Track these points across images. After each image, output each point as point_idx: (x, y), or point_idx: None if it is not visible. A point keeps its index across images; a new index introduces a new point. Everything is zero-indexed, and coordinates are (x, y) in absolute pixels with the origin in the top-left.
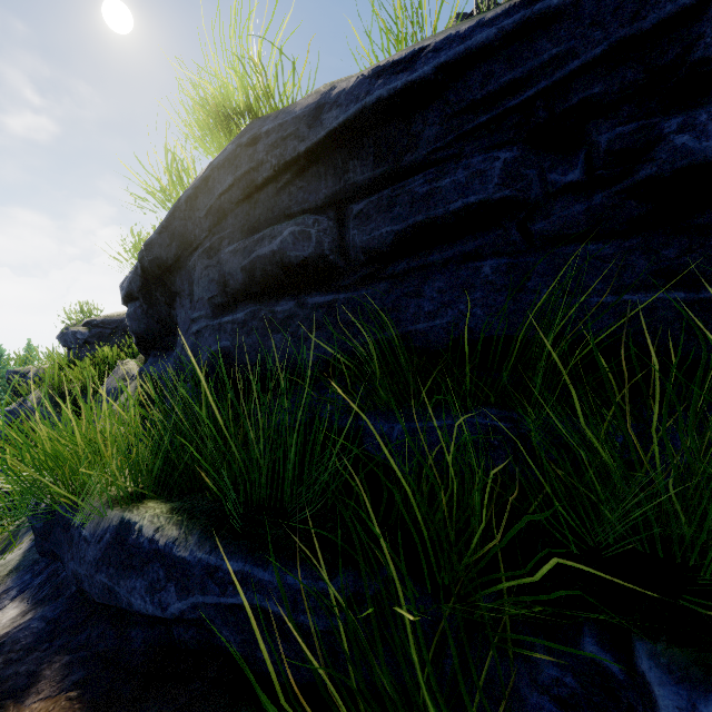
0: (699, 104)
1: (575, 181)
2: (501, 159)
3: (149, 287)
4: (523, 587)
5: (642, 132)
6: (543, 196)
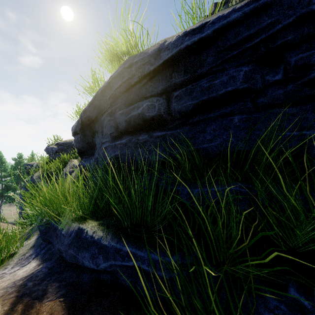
0: None
1: (279, 79)
2: (243, 70)
3: (84, 129)
4: (258, 264)
5: (312, 56)
6: (263, 86)
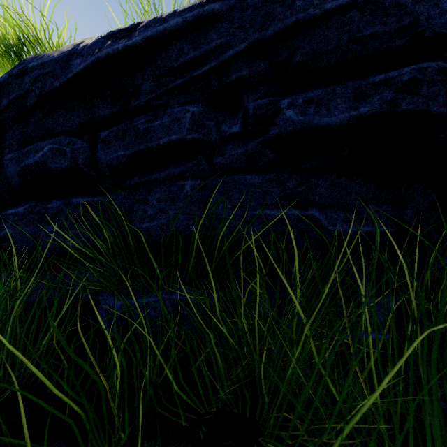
0: (300, 91)
1: (237, 132)
2: (190, 112)
3: None
4: None
5: (271, 105)
6: (220, 140)
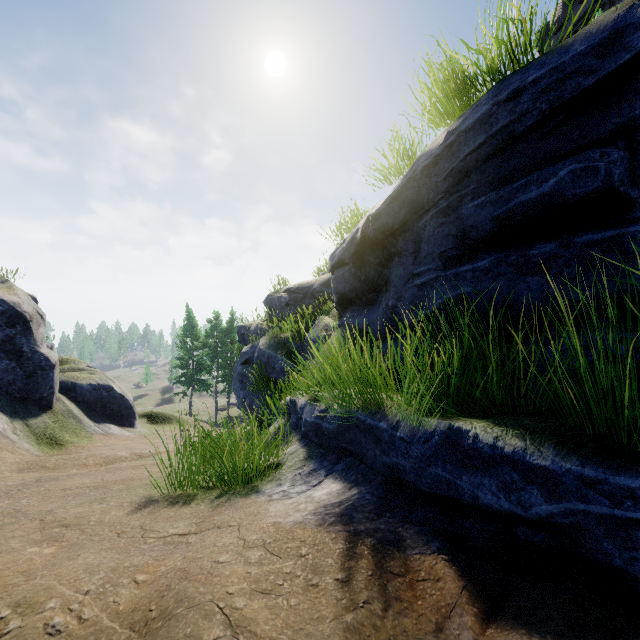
0: None
1: None
2: None
3: (362, 253)
4: None
5: None
6: None
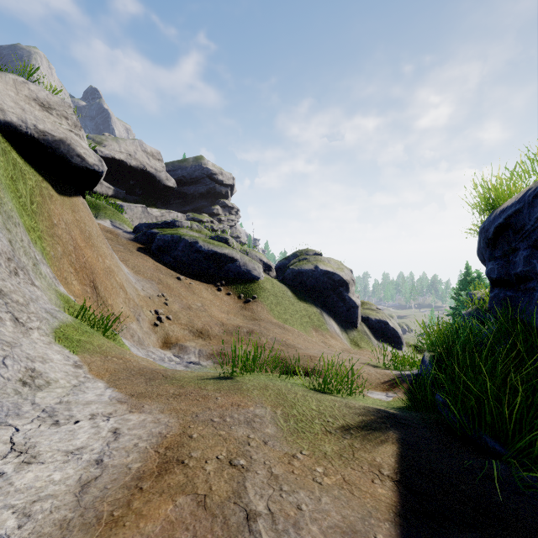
0: None
1: None
2: (522, 256)
3: None
4: None
5: None
6: None
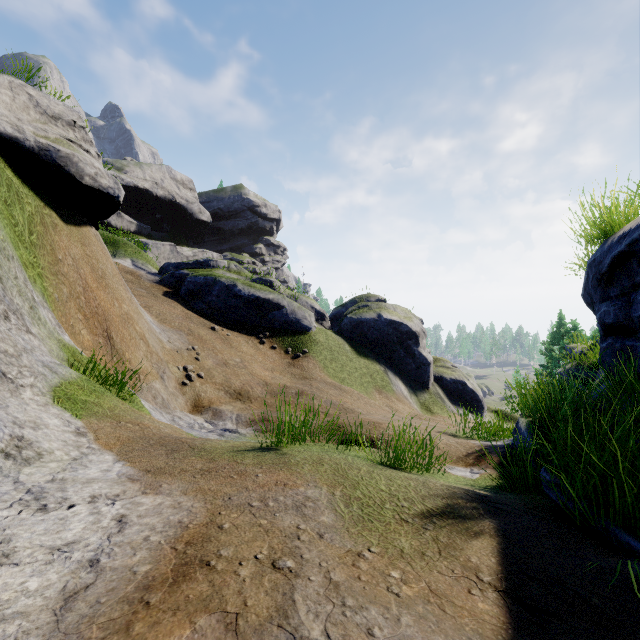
0: None
1: None
2: None
3: None
4: None
5: None
6: None
